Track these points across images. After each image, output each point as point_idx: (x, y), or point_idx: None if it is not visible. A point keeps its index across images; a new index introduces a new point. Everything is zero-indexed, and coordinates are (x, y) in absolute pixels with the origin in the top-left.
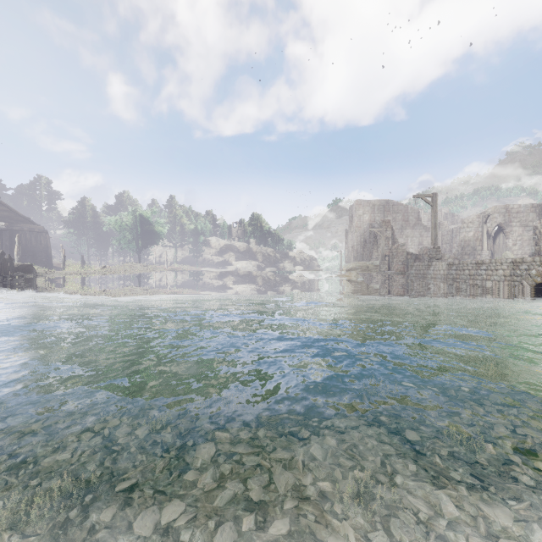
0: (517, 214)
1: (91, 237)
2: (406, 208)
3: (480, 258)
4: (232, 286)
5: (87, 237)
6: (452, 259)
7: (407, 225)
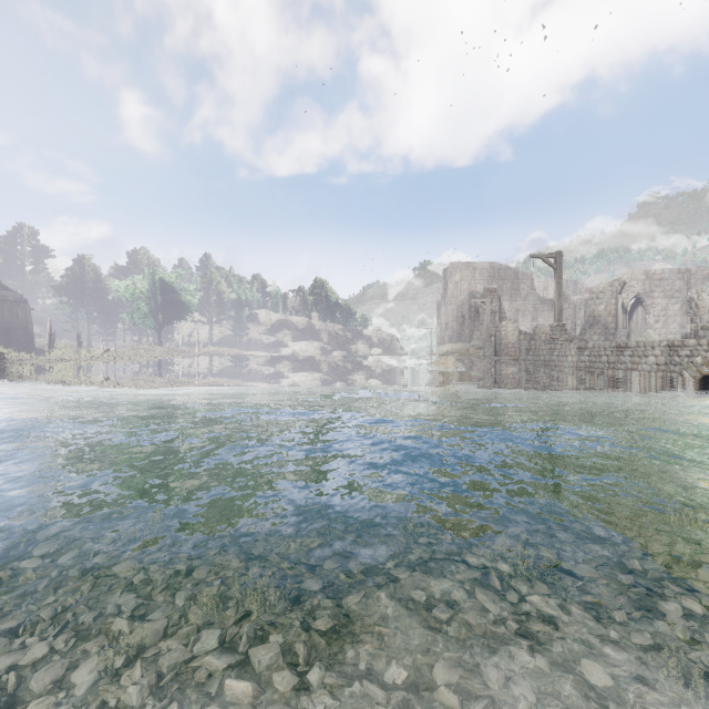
0: (660, 282)
1: (93, 309)
2: (516, 273)
3: (614, 339)
4: (286, 377)
5: (87, 309)
6: (578, 340)
7: (518, 296)
